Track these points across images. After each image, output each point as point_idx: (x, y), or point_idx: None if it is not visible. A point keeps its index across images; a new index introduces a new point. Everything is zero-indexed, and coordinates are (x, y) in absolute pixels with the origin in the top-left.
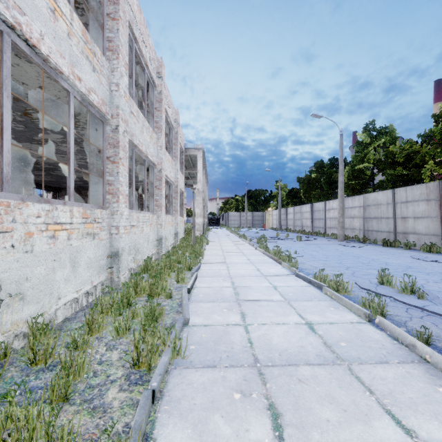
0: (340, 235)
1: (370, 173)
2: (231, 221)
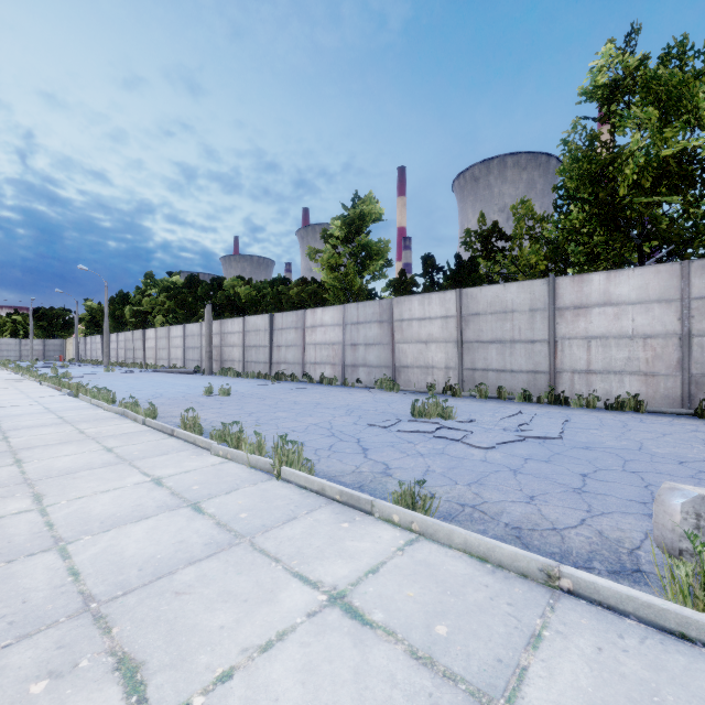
0: (105, 362)
1: (146, 314)
2: (1, 352)
